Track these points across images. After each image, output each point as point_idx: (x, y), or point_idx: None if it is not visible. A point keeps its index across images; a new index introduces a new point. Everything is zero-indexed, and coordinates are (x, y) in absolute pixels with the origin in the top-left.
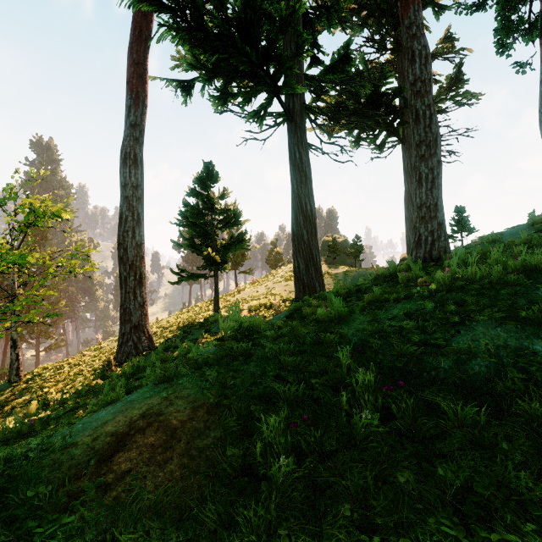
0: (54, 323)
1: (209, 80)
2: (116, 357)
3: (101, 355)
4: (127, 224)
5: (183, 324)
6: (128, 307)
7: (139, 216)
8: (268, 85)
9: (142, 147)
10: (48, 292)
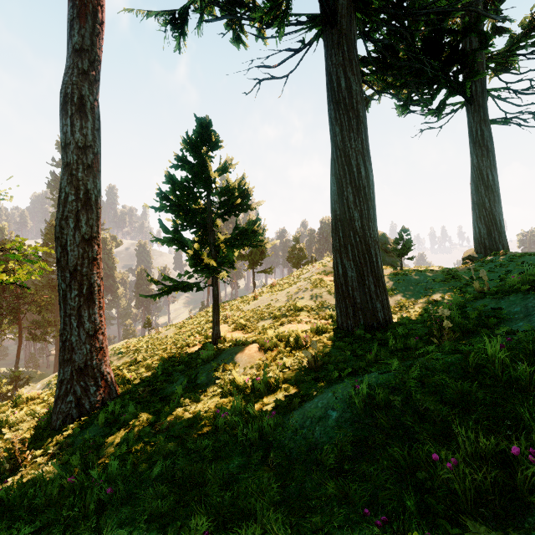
0: None
1: None
2: (51, 418)
3: (48, 400)
4: (67, 207)
5: (168, 354)
6: (68, 339)
7: (88, 194)
8: None
9: (96, 88)
10: None
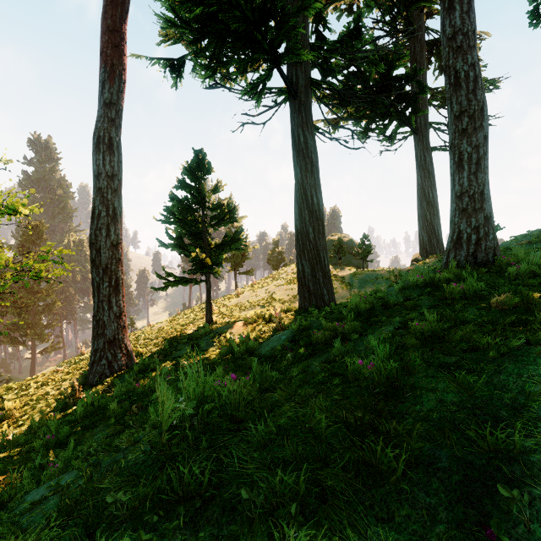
0: (50, 325)
1: (194, 43)
2: (87, 378)
3: (74, 372)
4: (100, 221)
5: (170, 336)
6: (101, 319)
7: (115, 211)
8: (266, 52)
9: (120, 131)
10: None
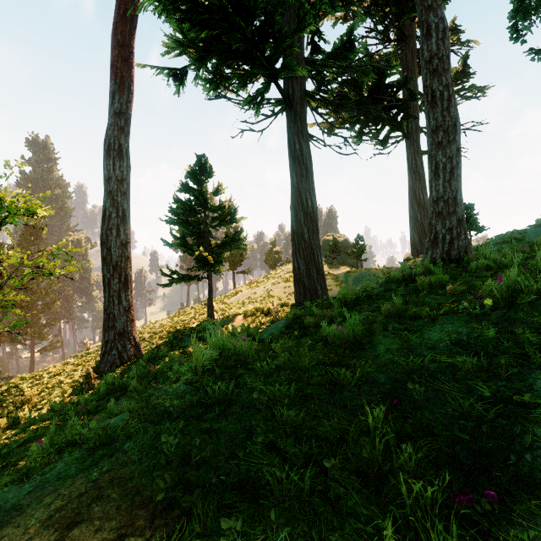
0: (49, 324)
1: (199, 61)
2: (99, 367)
3: (84, 363)
4: (111, 222)
5: (174, 330)
6: (112, 313)
7: (124, 212)
8: (264, 68)
9: (128, 138)
10: (18, 297)
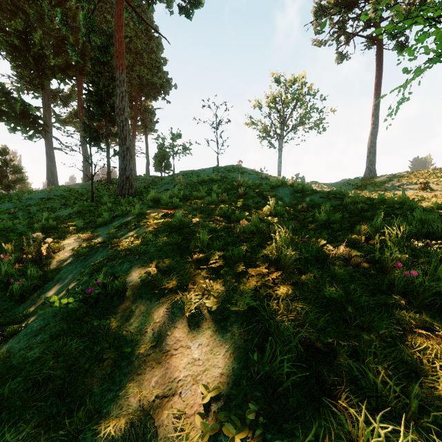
0: None
1: (8, 125)
2: None
3: None
4: None
5: None
6: None
7: None
8: (34, 128)
9: None
10: None
